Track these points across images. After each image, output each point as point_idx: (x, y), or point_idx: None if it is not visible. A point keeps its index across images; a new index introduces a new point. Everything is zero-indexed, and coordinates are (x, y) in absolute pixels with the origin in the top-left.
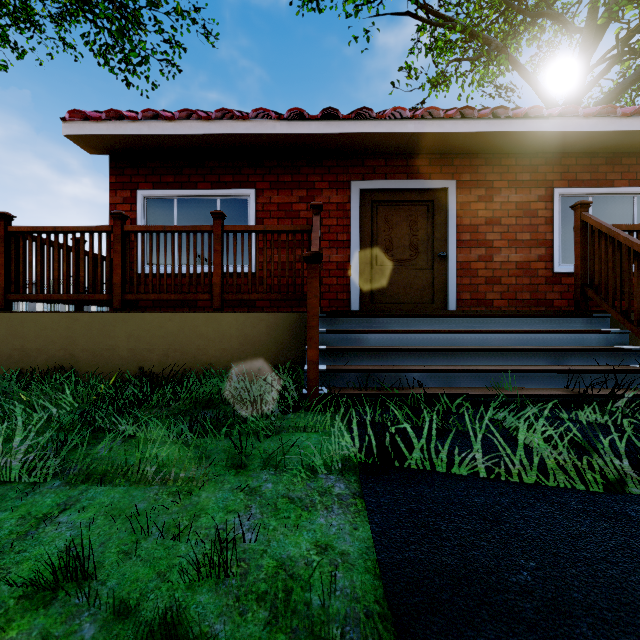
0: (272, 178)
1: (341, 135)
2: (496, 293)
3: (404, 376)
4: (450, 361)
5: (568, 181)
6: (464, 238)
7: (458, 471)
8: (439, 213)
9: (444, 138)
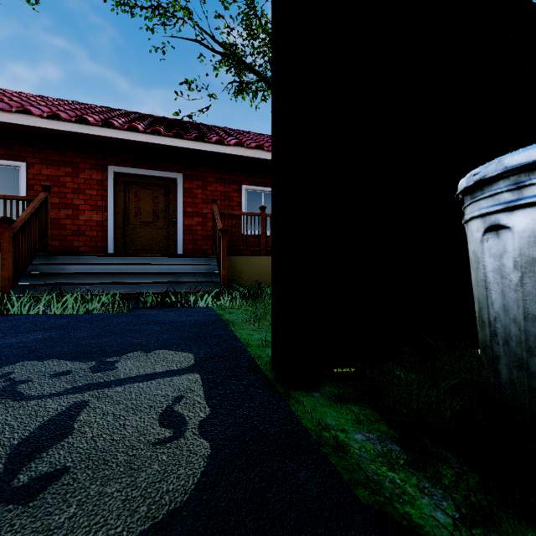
0: (42, 156)
1: (93, 135)
2: (209, 245)
3: (79, 287)
4: (116, 279)
5: (251, 182)
6: (189, 210)
7: (31, 313)
8: (173, 193)
9: (168, 147)
